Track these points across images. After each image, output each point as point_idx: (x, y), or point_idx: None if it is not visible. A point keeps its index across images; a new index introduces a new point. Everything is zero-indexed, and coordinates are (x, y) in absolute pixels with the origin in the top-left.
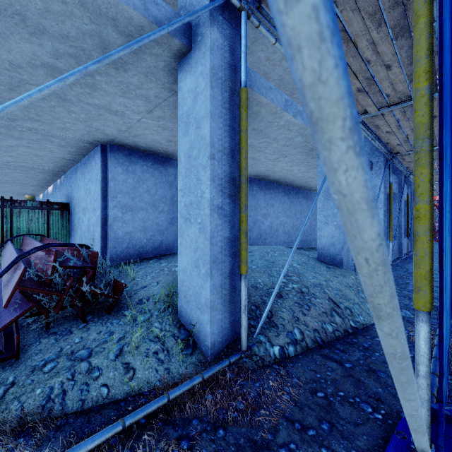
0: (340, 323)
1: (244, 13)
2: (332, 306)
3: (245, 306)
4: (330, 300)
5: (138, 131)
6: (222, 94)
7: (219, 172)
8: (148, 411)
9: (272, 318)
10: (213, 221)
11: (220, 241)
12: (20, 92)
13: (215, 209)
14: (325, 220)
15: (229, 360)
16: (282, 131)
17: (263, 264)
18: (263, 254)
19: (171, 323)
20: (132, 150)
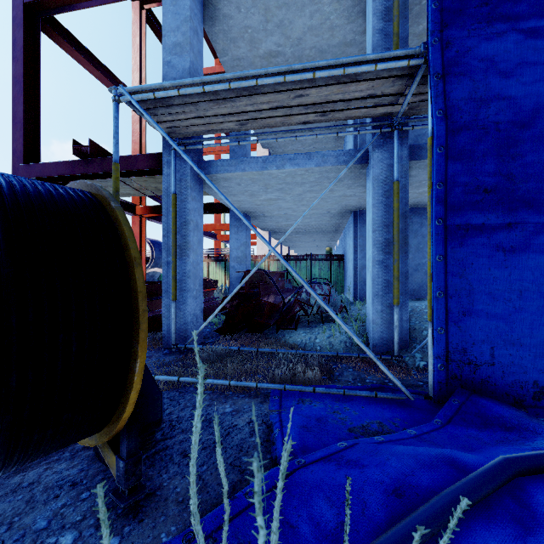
0: None
1: (394, 132)
2: None
3: (395, 326)
4: None
5: None
6: (383, 189)
7: (380, 239)
8: (327, 354)
9: None
10: (375, 270)
11: (381, 283)
12: (304, 201)
13: (376, 262)
14: None
15: (380, 355)
16: None
17: None
18: None
19: (357, 330)
20: None
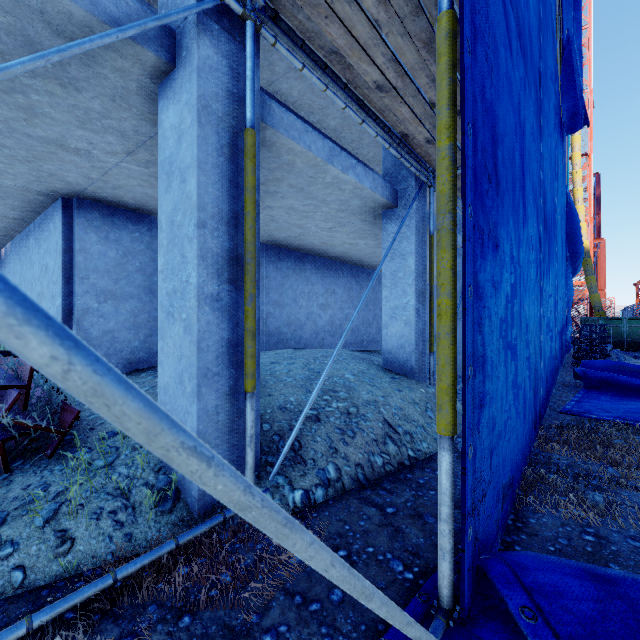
0: (395, 454)
1: (249, 24)
2: (386, 430)
3: (251, 436)
4: (385, 423)
5: (118, 181)
6: (219, 136)
7: (214, 247)
8: (77, 600)
9: (300, 452)
10: (203, 317)
11: (215, 346)
12: None
13: (206, 299)
14: (393, 314)
15: (223, 515)
16: (332, 190)
17: (304, 375)
18: (309, 361)
19: (143, 466)
20: (115, 207)
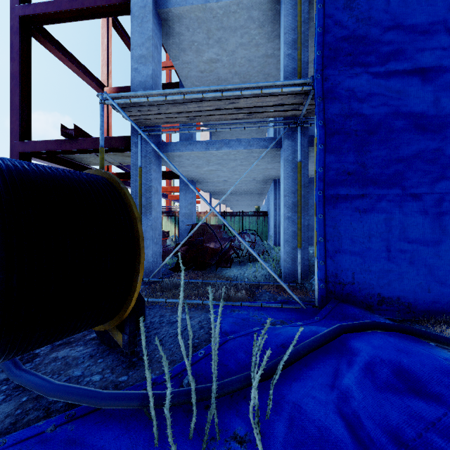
0: None
1: (298, 128)
2: None
3: (299, 262)
4: None
5: None
6: (291, 166)
7: (289, 202)
8: (252, 283)
9: None
10: (285, 223)
11: (289, 232)
12: (236, 172)
13: (286, 218)
14: None
15: (288, 283)
16: None
17: None
18: None
19: (274, 267)
20: None
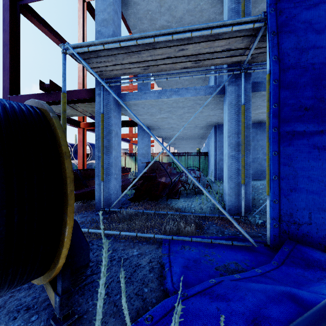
0: None
1: (242, 74)
2: None
3: (243, 197)
4: None
5: None
6: (234, 110)
7: (233, 142)
8: (199, 215)
9: None
10: (229, 161)
11: (233, 170)
12: (183, 119)
13: (230, 157)
14: None
15: (232, 216)
16: None
17: None
18: None
19: (218, 199)
20: None
